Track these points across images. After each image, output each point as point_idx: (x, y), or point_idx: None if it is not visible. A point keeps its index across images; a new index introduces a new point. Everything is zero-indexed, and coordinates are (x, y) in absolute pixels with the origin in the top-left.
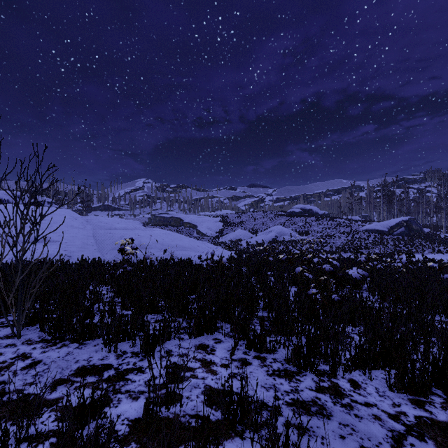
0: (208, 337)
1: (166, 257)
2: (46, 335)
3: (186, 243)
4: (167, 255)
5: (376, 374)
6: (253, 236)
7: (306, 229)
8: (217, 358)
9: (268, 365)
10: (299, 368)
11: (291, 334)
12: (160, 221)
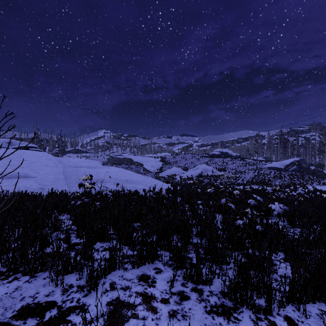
0: (149, 267)
1: (119, 189)
2: (2, 267)
3: (134, 178)
4: (119, 188)
5: (308, 309)
6: (185, 172)
7: (224, 167)
8: (157, 291)
9: (205, 300)
10: (235, 303)
11: (223, 263)
12: (116, 161)
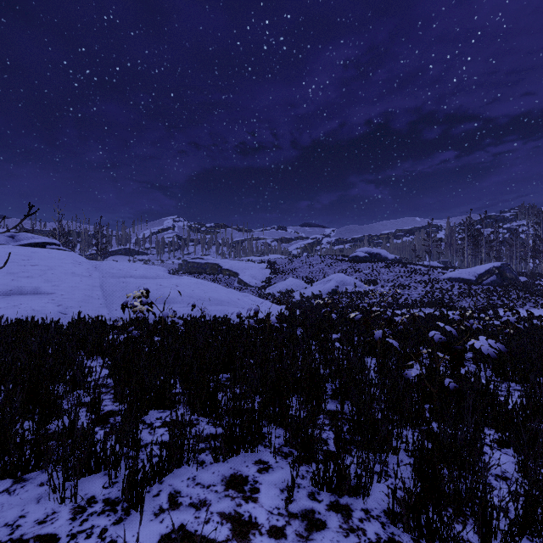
0: (246, 459)
1: (196, 314)
2: None
3: (223, 296)
4: (197, 312)
5: None
6: (308, 286)
7: (374, 277)
8: (261, 510)
9: (357, 529)
10: (416, 536)
11: (385, 450)
12: (193, 268)
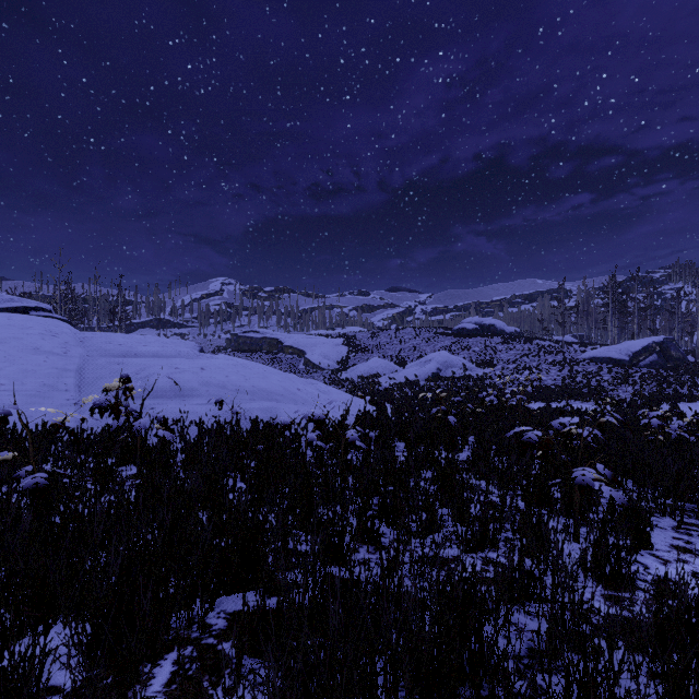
0: None
1: (225, 416)
2: None
3: (274, 385)
4: (227, 412)
5: None
6: (399, 368)
7: (489, 357)
8: None
9: None
10: None
11: None
12: (245, 344)
